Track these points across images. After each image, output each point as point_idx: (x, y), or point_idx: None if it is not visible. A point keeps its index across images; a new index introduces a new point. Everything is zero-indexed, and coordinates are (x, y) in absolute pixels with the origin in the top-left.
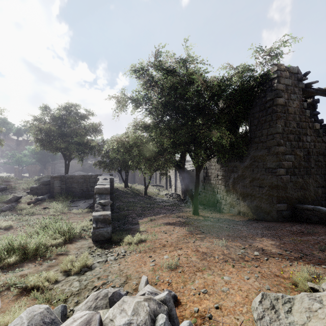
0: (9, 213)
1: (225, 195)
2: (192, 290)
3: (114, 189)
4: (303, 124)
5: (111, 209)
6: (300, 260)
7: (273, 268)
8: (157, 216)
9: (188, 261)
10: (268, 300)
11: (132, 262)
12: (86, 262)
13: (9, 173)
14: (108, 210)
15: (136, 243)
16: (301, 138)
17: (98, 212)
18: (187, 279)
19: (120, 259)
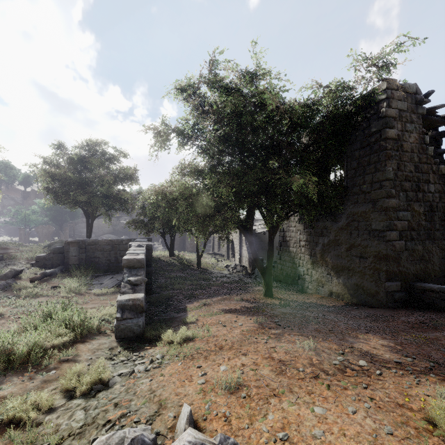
0: (3, 294)
1: (310, 268)
2: (264, 432)
3: (154, 259)
4: (424, 166)
5: (149, 288)
6: (431, 374)
7: (393, 390)
8: (214, 298)
9: (257, 375)
10: None
11: (171, 375)
12: (101, 374)
13: (12, 236)
14: (140, 292)
15: (179, 342)
16: (421, 187)
17: (126, 295)
18: (255, 411)
19: (154, 369)
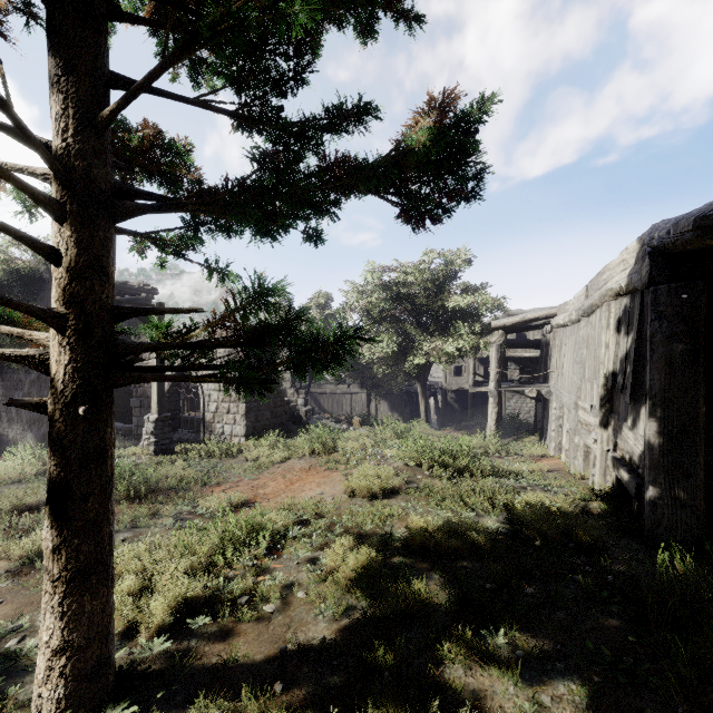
0: None
1: (7, 427)
2: None
3: None
4: None
5: None
6: None
7: None
8: None
9: None
10: None
11: None
12: None
13: None
14: None
15: None
16: None
17: None
18: None
19: None
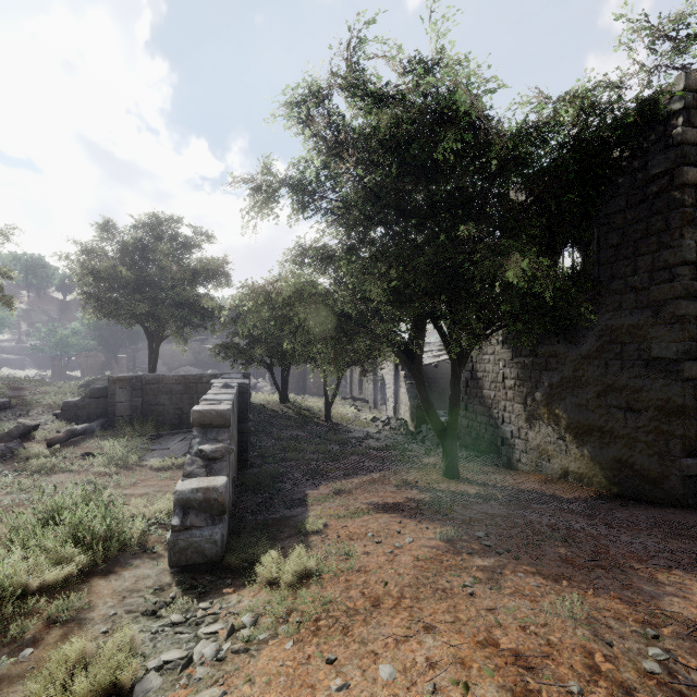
0: None
1: (524, 427)
2: None
3: (256, 407)
4: None
5: (243, 459)
6: None
7: None
8: (355, 479)
9: None
10: None
11: (268, 681)
12: (118, 670)
13: (42, 370)
14: (221, 473)
15: (291, 583)
16: None
17: (192, 480)
18: None
19: (235, 655)
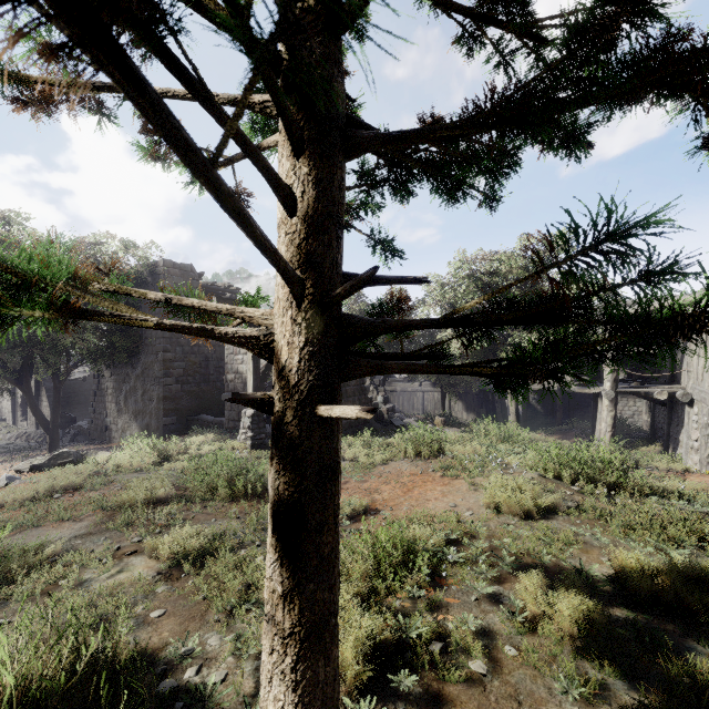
0: None
1: (117, 417)
2: None
3: None
4: None
5: None
6: None
7: None
8: None
9: None
10: (31, 461)
11: None
12: None
13: None
14: None
15: None
16: (198, 343)
17: None
18: None
19: None
